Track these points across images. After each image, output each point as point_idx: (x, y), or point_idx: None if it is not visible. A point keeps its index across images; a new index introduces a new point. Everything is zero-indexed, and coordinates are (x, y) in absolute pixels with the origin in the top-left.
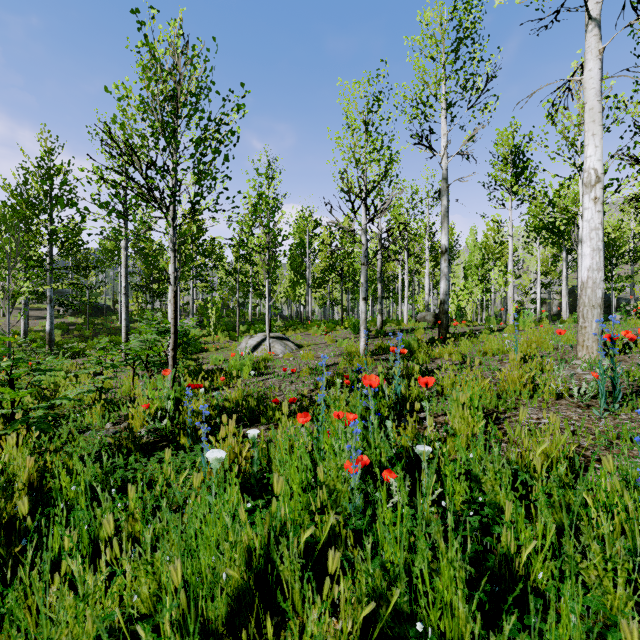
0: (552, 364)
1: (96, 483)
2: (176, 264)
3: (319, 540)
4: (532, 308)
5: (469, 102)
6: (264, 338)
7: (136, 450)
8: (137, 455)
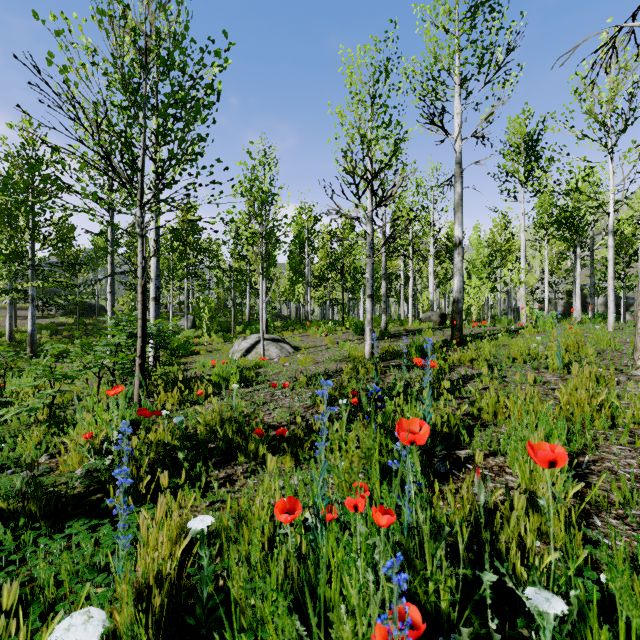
0: (612, 376)
1: None
2: (144, 252)
3: None
4: (539, 308)
5: (487, 75)
6: (258, 340)
7: (45, 515)
8: (42, 526)
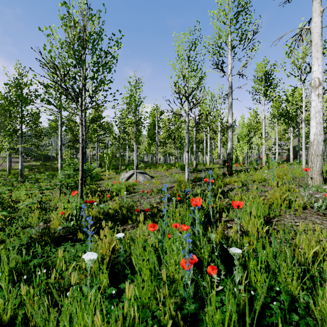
0: (295, 188)
1: (1, 280)
2: (82, 131)
3: (163, 324)
4: (273, 157)
5: (244, 45)
6: (133, 173)
7: (51, 242)
8: (51, 245)
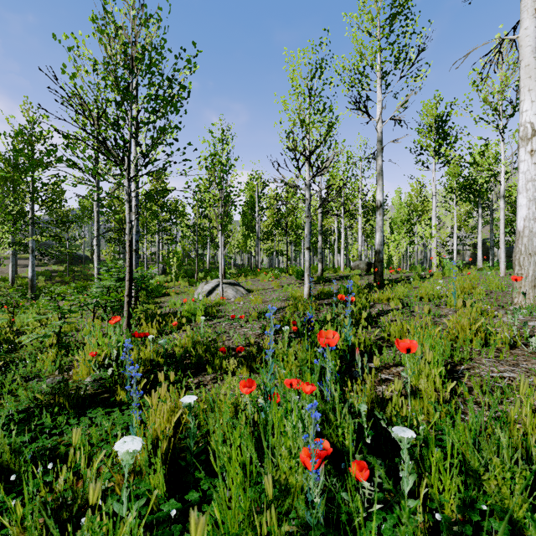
0: (493, 310)
1: None
2: (131, 214)
3: None
4: (449, 258)
5: (402, 71)
6: (218, 284)
7: (71, 406)
8: (70, 413)
